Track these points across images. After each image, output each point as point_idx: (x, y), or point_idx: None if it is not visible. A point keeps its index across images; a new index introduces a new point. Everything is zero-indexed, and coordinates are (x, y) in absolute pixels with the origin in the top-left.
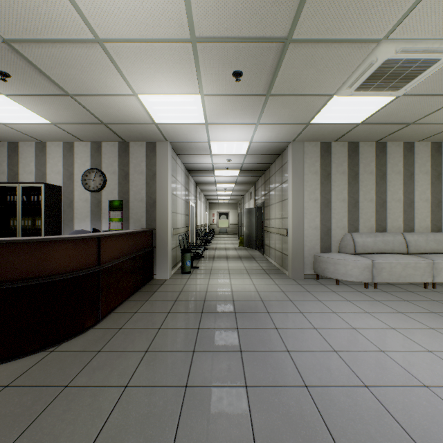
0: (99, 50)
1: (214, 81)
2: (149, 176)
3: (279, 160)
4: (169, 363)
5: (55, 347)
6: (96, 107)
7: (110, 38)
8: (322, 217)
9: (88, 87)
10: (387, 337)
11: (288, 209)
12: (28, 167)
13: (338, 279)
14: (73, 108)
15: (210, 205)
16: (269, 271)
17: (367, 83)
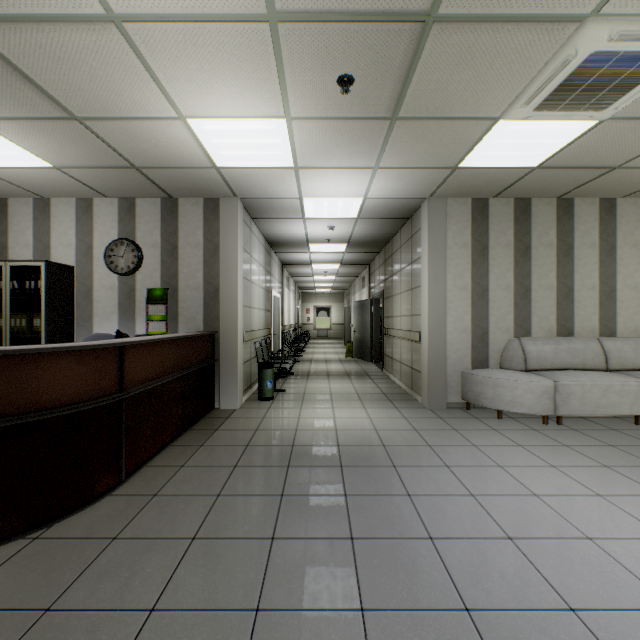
0: (116, 36)
1: (307, 93)
2: (209, 250)
3: (408, 227)
4: (231, 562)
5: (42, 531)
6: (121, 140)
7: (132, 13)
8: (475, 314)
9: (106, 105)
10: (592, 511)
11: (423, 301)
12: (22, 237)
13: (500, 409)
14: (84, 141)
15: (304, 297)
16: (393, 396)
17: (555, 96)
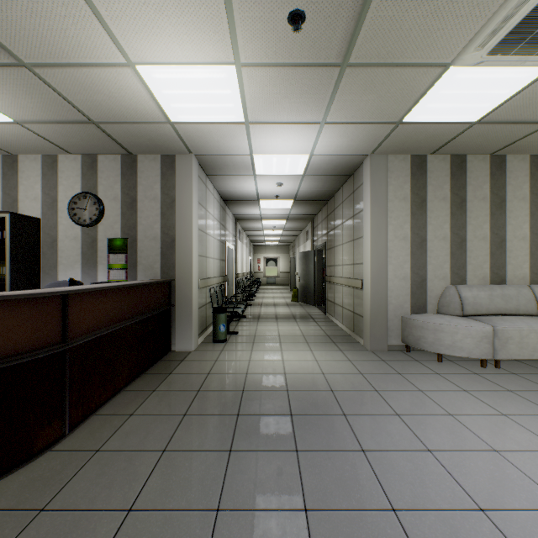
0: None
1: (257, 34)
2: (166, 203)
3: (350, 183)
4: None
5: None
6: (74, 91)
7: None
8: (414, 263)
9: (52, 48)
10: None
11: (365, 251)
12: None
13: (440, 353)
14: (38, 92)
15: (255, 249)
16: (336, 339)
17: (513, 36)
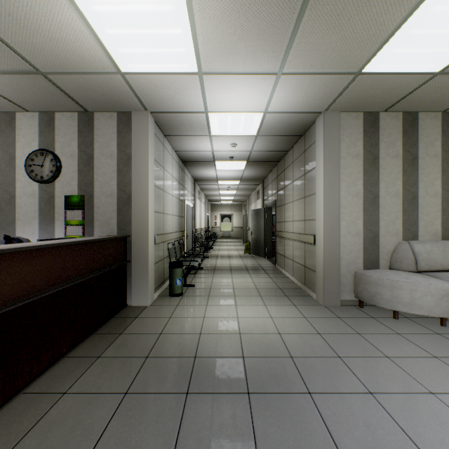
0: None
1: None
2: (122, 160)
3: (301, 143)
4: None
5: None
6: (10, 30)
7: None
8: (367, 219)
9: None
10: None
11: (318, 207)
12: None
13: (396, 310)
14: None
15: (212, 207)
16: (288, 292)
17: None
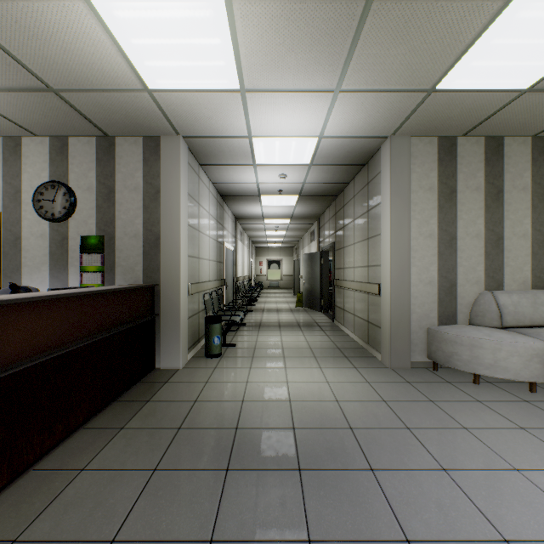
0: None
1: None
2: (149, 194)
3: (363, 174)
4: None
5: None
6: (16, 40)
7: None
8: (442, 264)
9: None
10: None
11: (383, 251)
12: None
13: (477, 373)
14: None
15: (257, 251)
16: (348, 352)
17: None
